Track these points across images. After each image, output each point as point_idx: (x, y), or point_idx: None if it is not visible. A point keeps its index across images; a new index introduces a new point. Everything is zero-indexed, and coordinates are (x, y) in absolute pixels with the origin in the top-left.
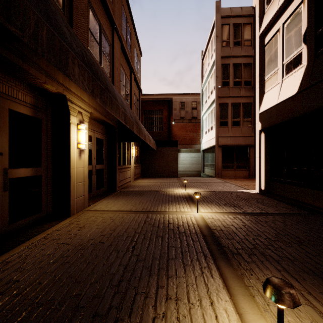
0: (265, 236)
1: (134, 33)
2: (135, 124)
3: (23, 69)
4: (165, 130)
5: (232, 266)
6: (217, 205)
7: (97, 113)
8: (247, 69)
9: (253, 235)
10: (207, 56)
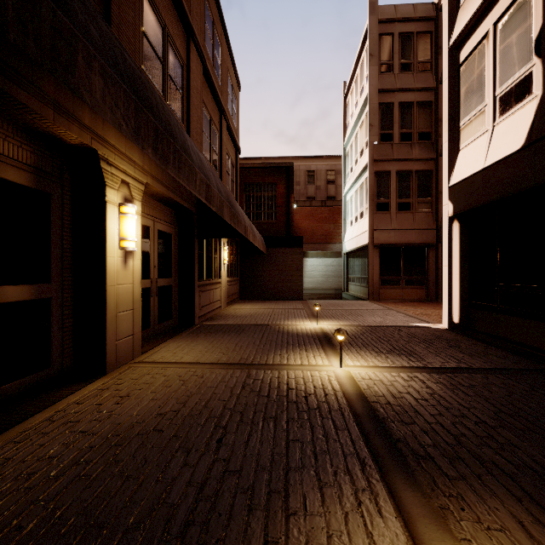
0: (476, 418)
1: (227, 48)
2: (226, 206)
3: (7, 95)
4: (281, 218)
5: (420, 488)
6: (376, 353)
7: (159, 186)
8: (424, 113)
9: (452, 415)
10: (353, 91)
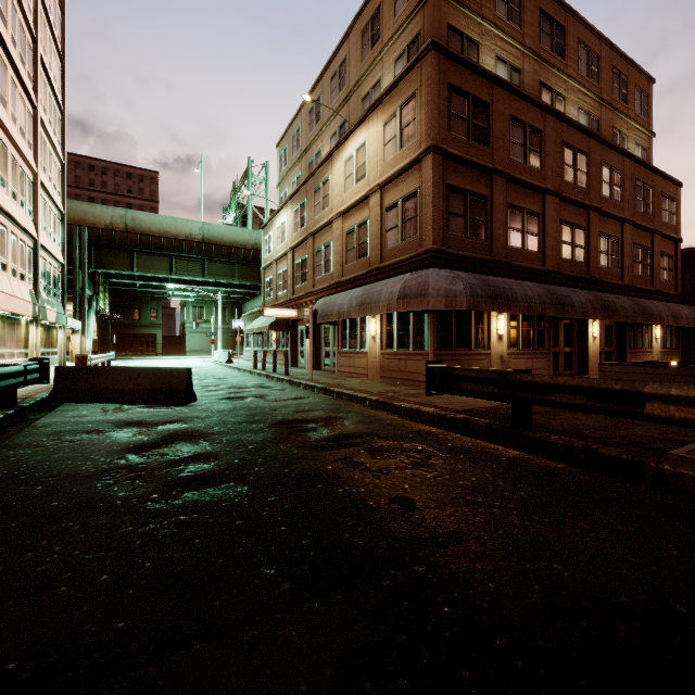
0: None
1: (660, 178)
2: (638, 317)
3: None
4: None
5: None
6: None
7: None
8: None
9: None
10: None
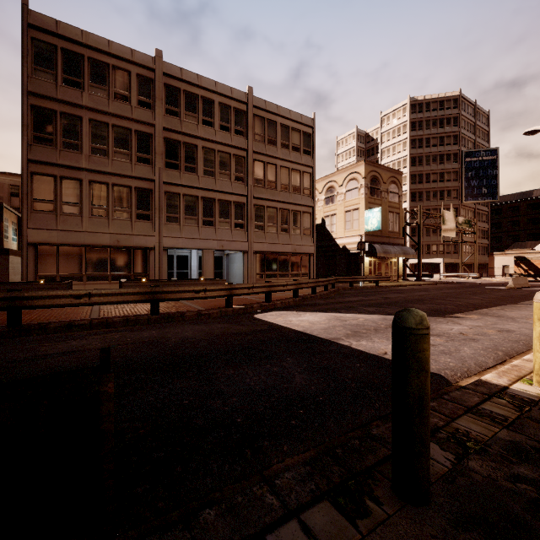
0: None
1: None
2: None
3: None
4: None
5: None
6: None
7: None
8: None
9: None
10: None
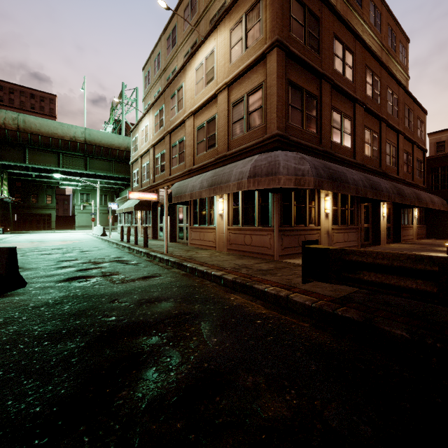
0: None
1: (416, 106)
2: (416, 201)
3: None
4: None
5: None
6: None
7: None
8: None
9: None
10: None
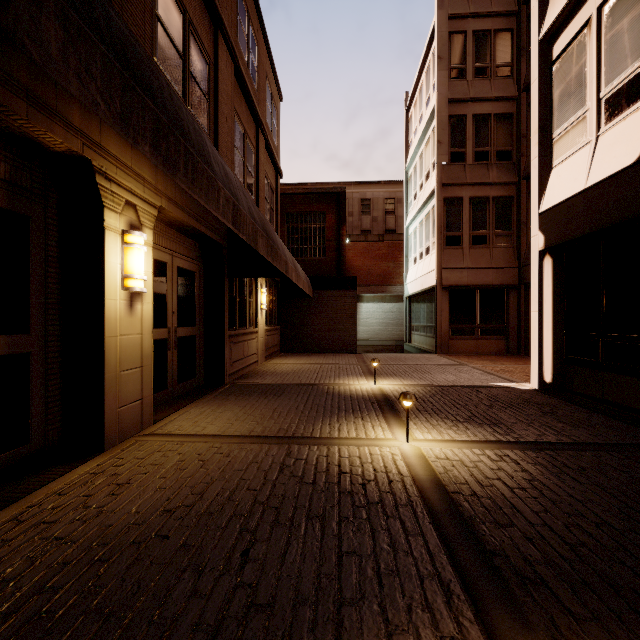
0: (596, 518)
1: (265, 48)
2: (261, 235)
3: None
4: (330, 255)
5: (535, 635)
6: (451, 421)
7: (177, 211)
8: (503, 127)
9: (562, 512)
10: (417, 102)
